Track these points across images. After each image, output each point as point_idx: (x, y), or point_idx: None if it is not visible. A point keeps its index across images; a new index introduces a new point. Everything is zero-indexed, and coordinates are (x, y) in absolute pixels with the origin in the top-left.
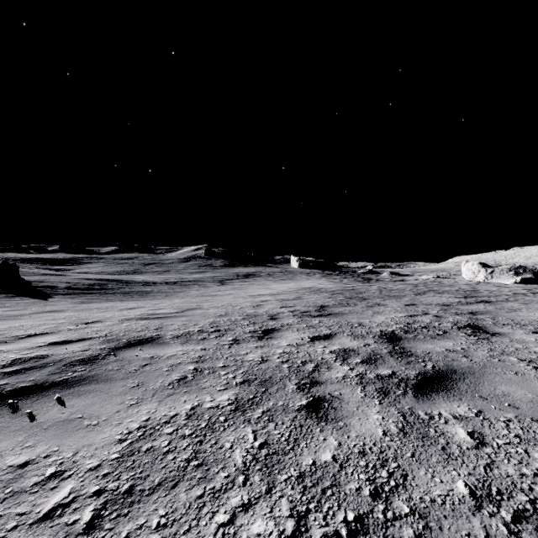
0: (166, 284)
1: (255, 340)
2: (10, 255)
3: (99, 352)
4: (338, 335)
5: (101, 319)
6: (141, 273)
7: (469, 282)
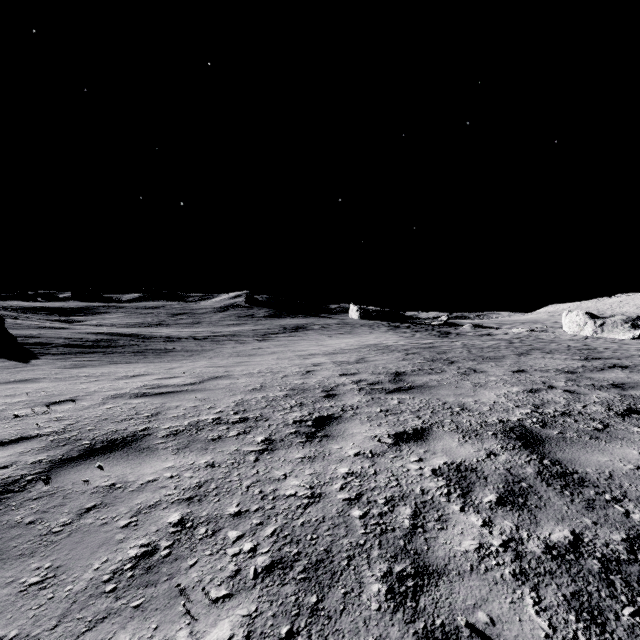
0: (193, 340)
1: (302, 441)
2: (11, 304)
3: (24, 472)
4: (436, 431)
5: (78, 396)
6: (167, 325)
7: (574, 337)
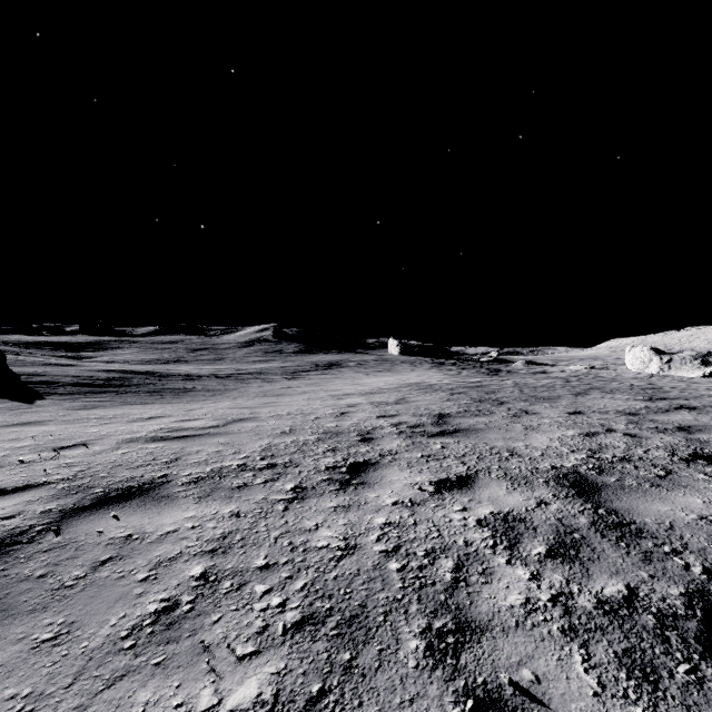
0: (215, 378)
1: (335, 489)
2: (12, 338)
3: (33, 523)
4: (482, 478)
5: (89, 440)
6: (186, 362)
7: (638, 375)
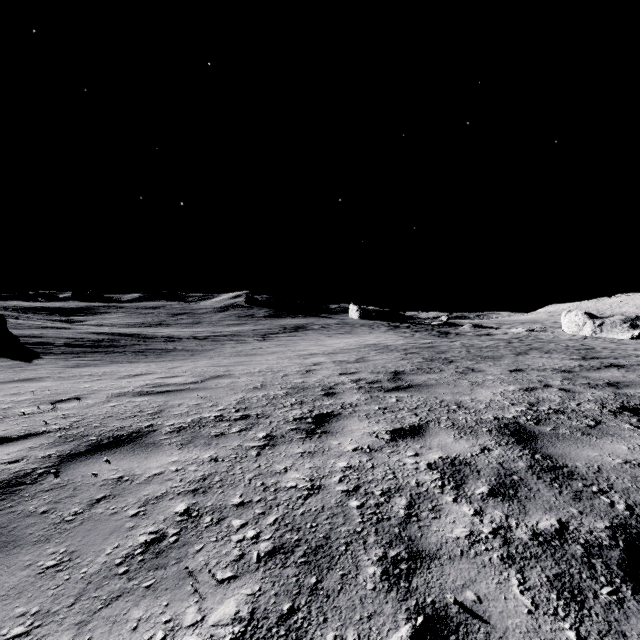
0: (194, 340)
1: (302, 437)
2: (11, 304)
3: (35, 466)
4: (432, 428)
5: (82, 395)
6: (167, 325)
7: (573, 337)
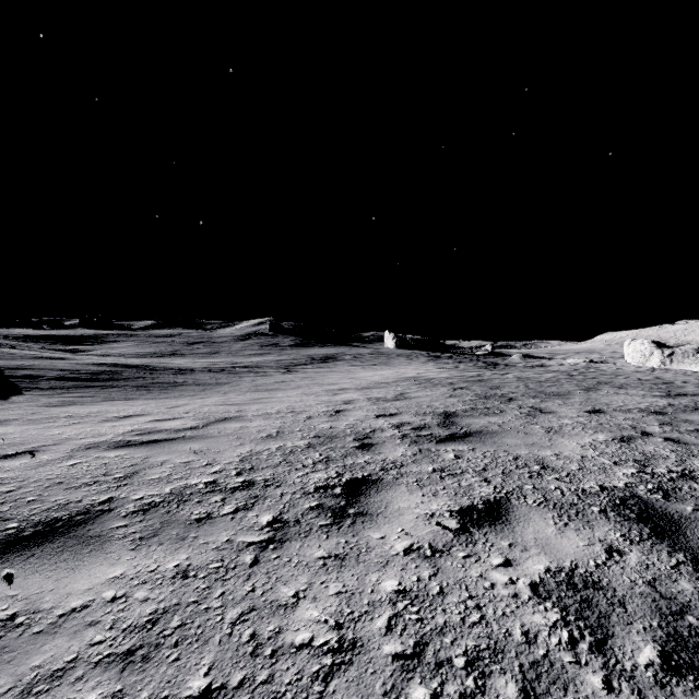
0: (208, 372)
1: (326, 523)
2: (11, 332)
3: None
4: (517, 506)
5: (42, 446)
6: (181, 356)
7: (639, 369)
